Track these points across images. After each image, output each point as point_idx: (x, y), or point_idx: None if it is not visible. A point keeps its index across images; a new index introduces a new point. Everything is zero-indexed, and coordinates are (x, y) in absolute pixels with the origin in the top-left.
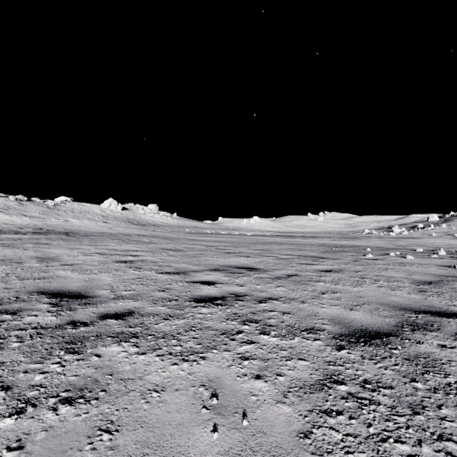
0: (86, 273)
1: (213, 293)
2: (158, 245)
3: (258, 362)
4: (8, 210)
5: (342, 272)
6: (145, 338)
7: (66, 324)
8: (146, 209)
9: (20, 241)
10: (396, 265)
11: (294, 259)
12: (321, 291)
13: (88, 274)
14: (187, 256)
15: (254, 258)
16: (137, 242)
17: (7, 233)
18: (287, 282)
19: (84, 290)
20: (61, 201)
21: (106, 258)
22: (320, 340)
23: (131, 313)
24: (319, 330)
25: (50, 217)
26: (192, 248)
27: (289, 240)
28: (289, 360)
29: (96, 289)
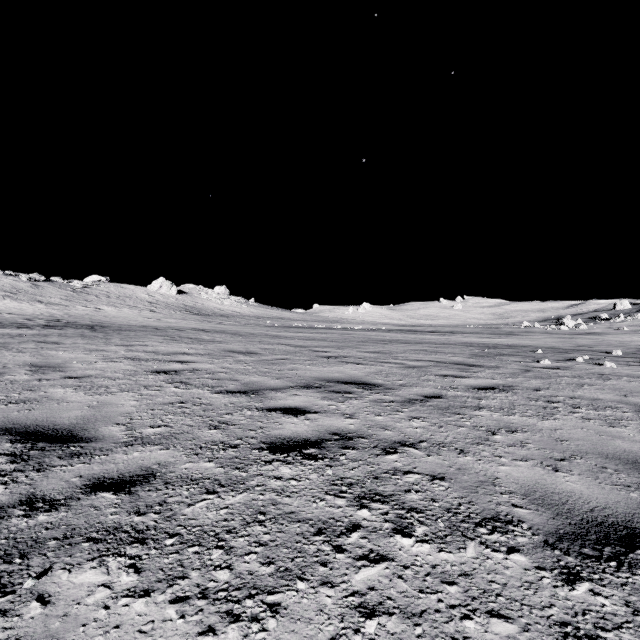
0: (98, 393)
1: (303, 433)
2: (222, 345)
3: (400, 624)
4: (18, 294)
5: (512, 390)
6: (159, 543)
7: (15, 505)
8: (212, 293)
9: (18, 339)
10: (594, 378)
11: (430, 368)
12: (489, 428)
13: (100, 394)
14: (264, 363)
15: (368, 366)
16: (192, 340)
17: (6, 326)
18: (426, 409)
19: (81, 426)
20: (92, 281)
21: (137, 367)
22: (522, 553)
23: (148, 476)
24: (511, 522)
25: (75, 304)
26: (273, 349)
27: (417, 338)
28: (469, 619)
29: (103, 423)
